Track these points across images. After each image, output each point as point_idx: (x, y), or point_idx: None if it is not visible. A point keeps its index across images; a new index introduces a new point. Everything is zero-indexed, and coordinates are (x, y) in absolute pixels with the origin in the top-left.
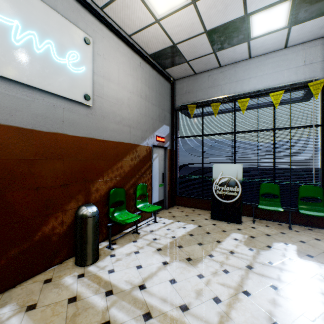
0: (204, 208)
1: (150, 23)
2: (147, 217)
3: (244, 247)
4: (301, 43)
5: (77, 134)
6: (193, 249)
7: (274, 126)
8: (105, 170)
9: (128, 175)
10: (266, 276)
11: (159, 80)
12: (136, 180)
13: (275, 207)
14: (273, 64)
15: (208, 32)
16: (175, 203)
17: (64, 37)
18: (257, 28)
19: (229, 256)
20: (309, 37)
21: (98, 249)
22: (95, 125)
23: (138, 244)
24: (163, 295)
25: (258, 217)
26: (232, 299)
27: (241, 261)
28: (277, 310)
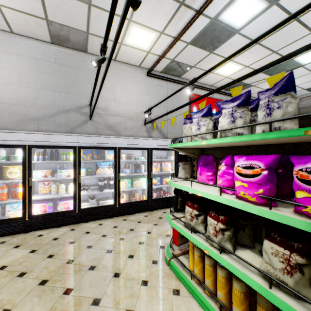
0: None
1: None
2: None
3: None
4: None
5: None
6: None
7: None
8: None
9: None
10: None
11: None
12: None
13: None
14: None
15: (306, 89)
16: None
17: None
18: None
19: None
20: None
21: None
22: None
23: None
24: None
25: None
26: None
27: None
28: None
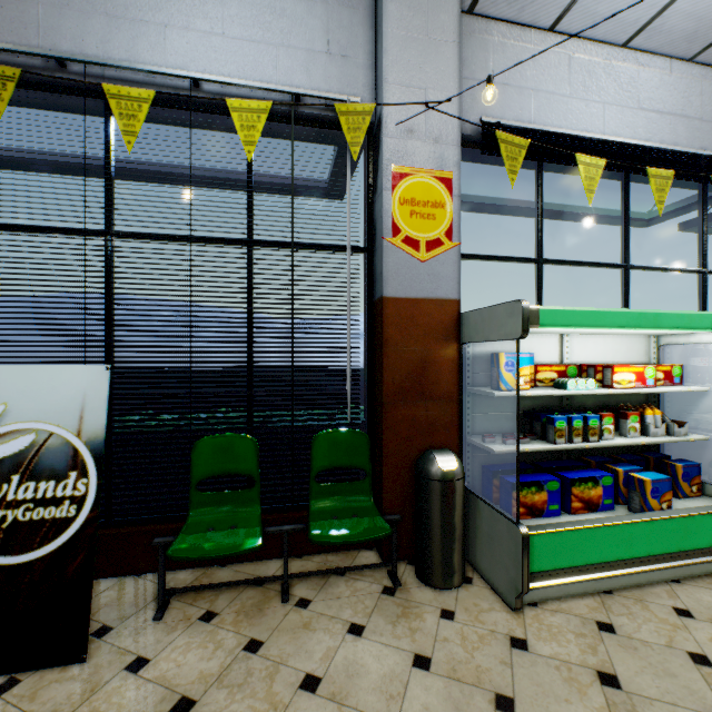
0: None
1: None
2: None
3: None
4: None
5: None
6: None
7: (249, 230)
8: None
9: None
10: None
11: None
12: None
13: (241, 528)
14: (244, 9)
15: None
16: None
17: None
18: None
19: None
20: None
21: None
22: None
23: None
24: None
25: (198, 565)
26: None
27: None
28: None
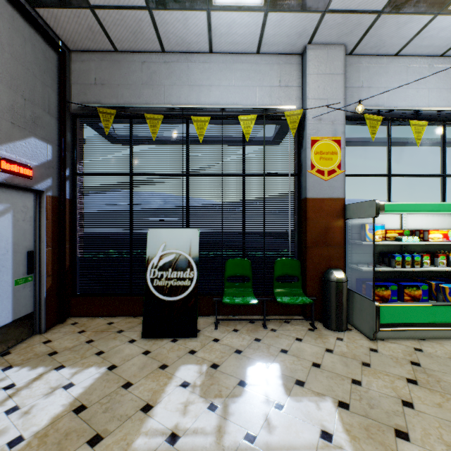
0: (133, 313)
1: None
2: None
3: (201, 404)
4: (276, 54)
5: None
6: None
7: (243, 169)
8: None
9: None
10: None
11: (12, 21)
12: None
13: (247, 296)
14: (242, 73)
15: None
16: (72, 313)
17: None
18: None
19: None
20: (285, 46)
21: None
22: None
23: None
24: None
25: (223, 315)
26: None
27: None
28: None
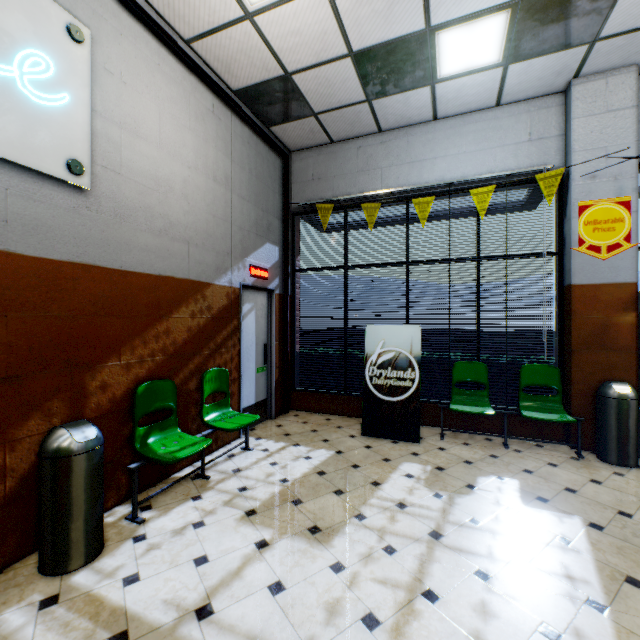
0: (349, 413)
1: (233, 17)
2: (230, 439)
3: (426, 491)
4: (524, 100)
5: (48, 254)
6: (324, 505)
7: (477, 252)
8: (124, 341)
9: (185, 350)
10: (466, 552)
11: (256, 147)
12: (205, 362)
13: (480, 407)
14: (476, 135)
15: (356, 55)
16: (292, 406)
17: (7, 11)
18: (449, 60)
19: (397, 514)
20: (537, 89)
21: (103, 528)
22: (98, 234)
23: (205, 505)
24: (253, 628)
25: (451, 428)
26: (402, 616)
27: (420, 524)
28: (489, 626)
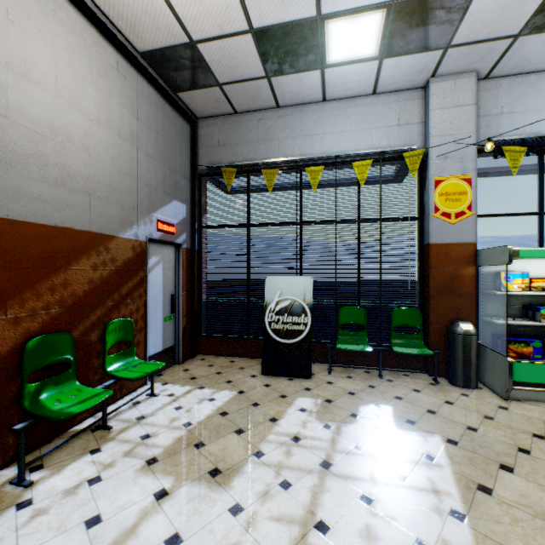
0: (251, 355)
1: None
2: (136, 386)
3: (317, 423)
4: (394, 91)
5: None
6: (225, 446)
7: (358, 215)
8: (12, 293)
9: (86, 302)
10: (352, 478)
11: (163, 110)
12: (108, 313)
13: (361, 345)
14: (357, 117)
15: (256, 32)
16: (199, 351)
17: None
18: (336, 48)
19: (292, 448)
20: (404, 83)
21: None
22: None
23: (104, 458)
24: None
25: (337, 363)
26: None
27: (313, 456)
28: None
